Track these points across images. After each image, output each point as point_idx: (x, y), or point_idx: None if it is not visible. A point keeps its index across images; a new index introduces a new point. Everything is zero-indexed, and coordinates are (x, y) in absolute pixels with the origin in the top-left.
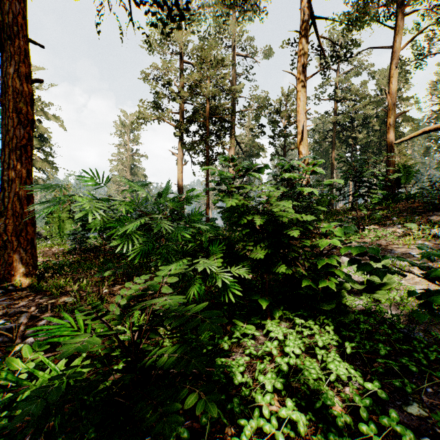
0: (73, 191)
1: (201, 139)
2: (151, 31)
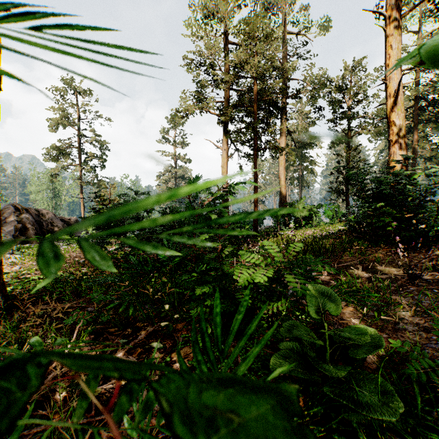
0: (127, 192)
1: (248, 129)
2: (193, 13)
